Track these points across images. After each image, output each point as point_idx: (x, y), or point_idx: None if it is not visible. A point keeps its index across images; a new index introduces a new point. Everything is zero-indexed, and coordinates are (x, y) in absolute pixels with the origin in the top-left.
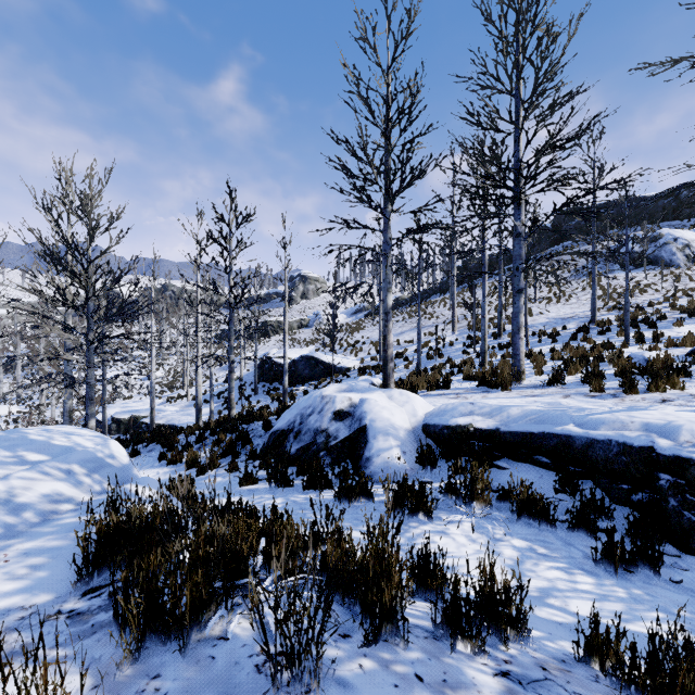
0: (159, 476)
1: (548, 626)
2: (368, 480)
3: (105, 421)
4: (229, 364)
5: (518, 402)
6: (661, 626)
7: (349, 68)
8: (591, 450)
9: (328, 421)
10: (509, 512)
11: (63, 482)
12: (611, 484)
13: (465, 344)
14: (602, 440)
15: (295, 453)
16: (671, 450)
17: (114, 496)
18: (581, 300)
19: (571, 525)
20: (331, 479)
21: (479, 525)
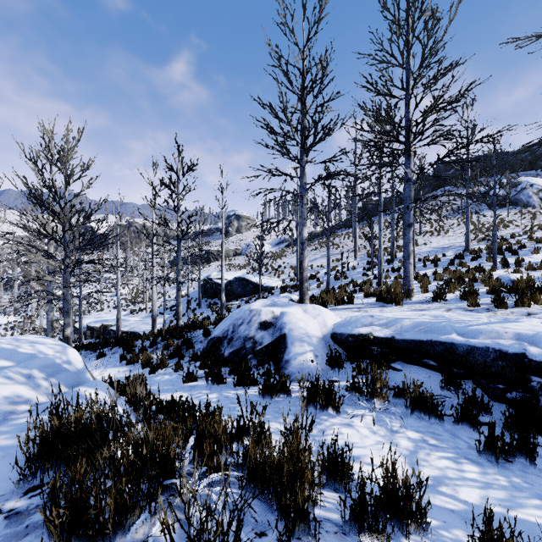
0: (119, 373)
1: (442, 513)
2: (287, 379)
3: (82, 329)
4: (177, 284)
5: (409, 315)
6: (541, 512)
7: (272, 47)
8: (471, 355)
9: (255, 330)
10: (404, 407)
11: (23, 385)
12: (489, 384)
13: (365, 268)
14: (480, 347)
15: (228, 356)
16: (541, 356)
17: (57, 402)
18: (457, 233)
19: (456, 419)
20: (257, 378)
21: (379, 418)
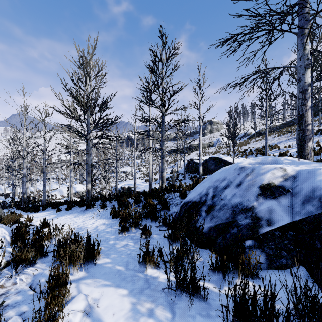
0: (102, 226)
1: None
2: None
3: (117, 188)
4: (161, 153)
5: None
6: None
7: None
8: None
9: (252, 197)
10: None
11: None
12: None
13: None
14: None
15: (208, 232)
16: None
17: None
18: None
19: None
20: None
21: None
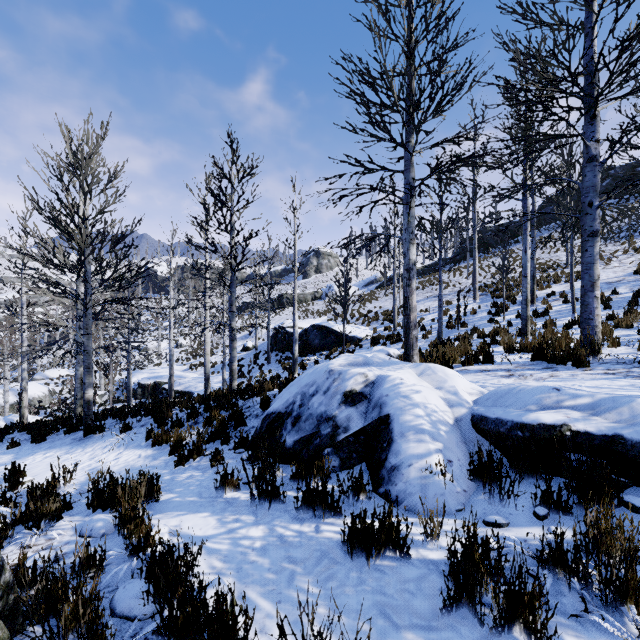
0: (138, 460)
1: None
2: (395, 504)
3: (130, 387)
4: (230, 331)
5: (632, 388)
6: None
7: None
8: None
9: (336, 406)
10: None
11: None
12: None
13: (490, 312)
14: None
15: (293, 446)
16: None
17: None
18: (625, 263)
19: None
20: (338, 501)
21: None
